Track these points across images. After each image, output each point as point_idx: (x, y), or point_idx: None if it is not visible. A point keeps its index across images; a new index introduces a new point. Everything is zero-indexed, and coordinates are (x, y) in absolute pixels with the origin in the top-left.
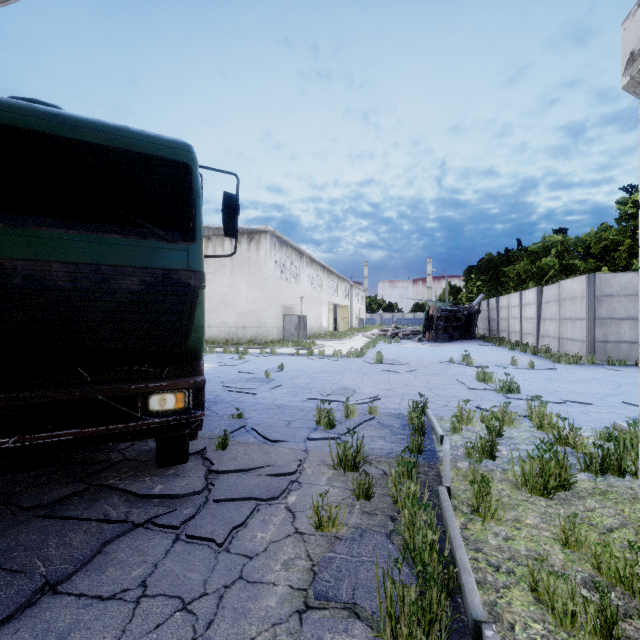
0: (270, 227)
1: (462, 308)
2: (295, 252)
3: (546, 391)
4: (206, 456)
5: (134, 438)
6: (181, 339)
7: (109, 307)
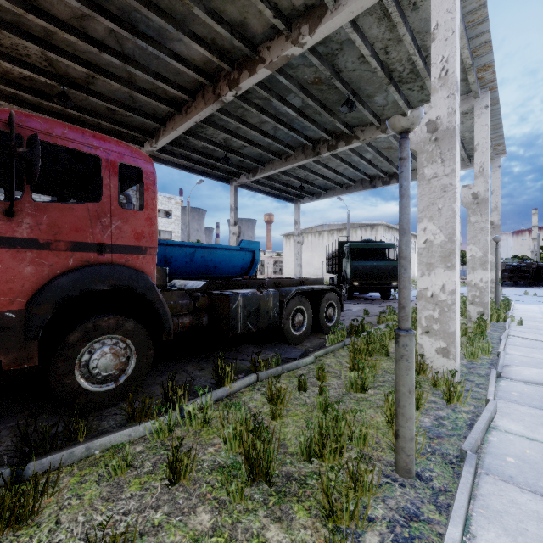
0: (384, 222)
1: (529, 263)
2: (397, 231)
3: (515, 300)
4: (392, 299)
5: (389, 288)
6: (396, 275)
7: (388, 271)
